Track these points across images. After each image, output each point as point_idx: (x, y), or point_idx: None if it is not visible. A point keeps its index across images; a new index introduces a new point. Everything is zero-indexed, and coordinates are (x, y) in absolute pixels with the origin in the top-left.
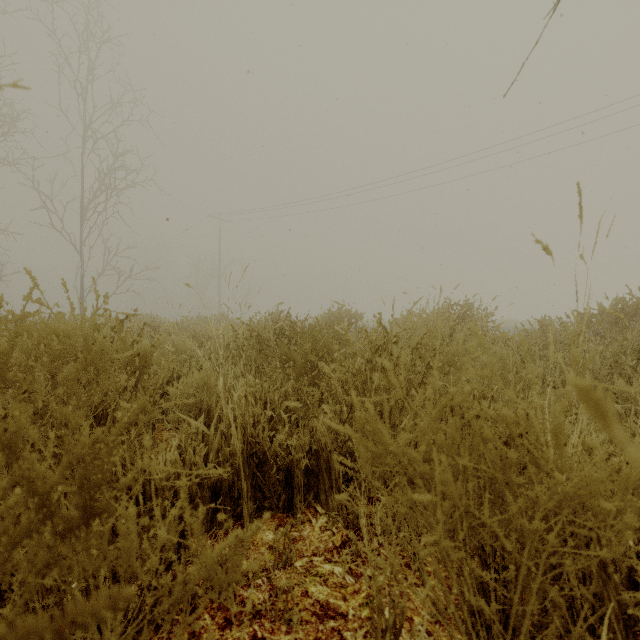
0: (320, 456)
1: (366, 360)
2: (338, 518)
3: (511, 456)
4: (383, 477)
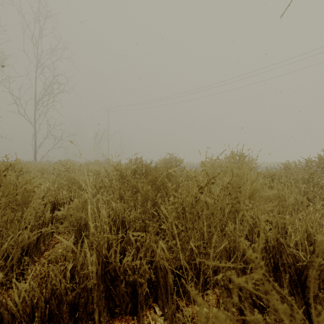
0: (158, 271)
1: (191, 195)
2: None
3: None
4: (204, 281)
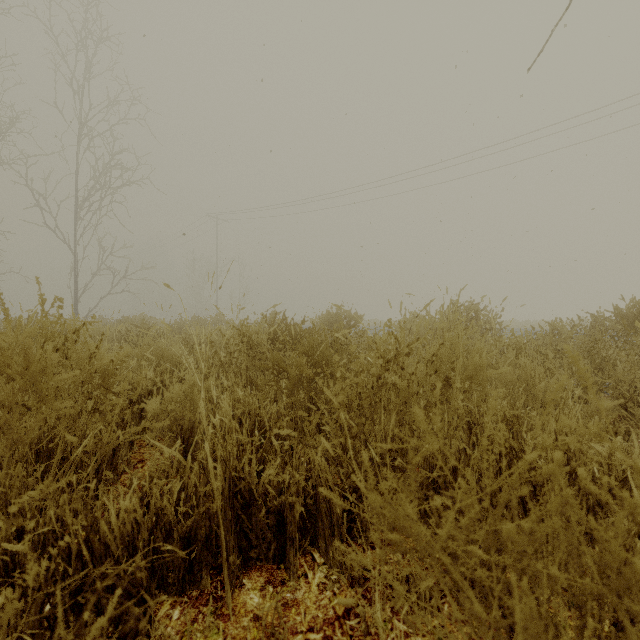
0: (318, 494)
1: (372, 375)
2: (340, 574)
3: (638, 576)
4: None
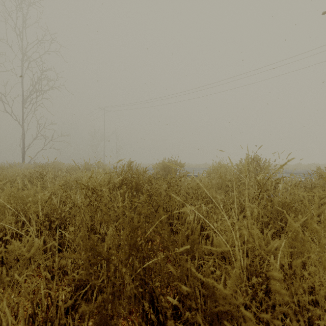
0: None
1: None
2: None
3: None
4: None
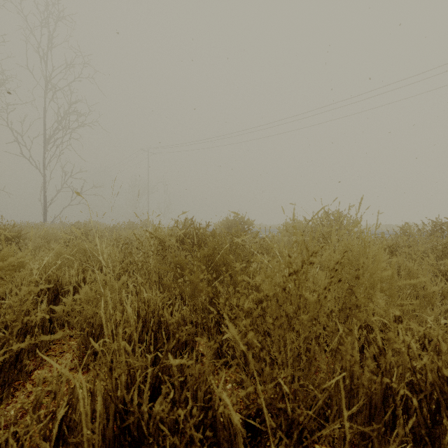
0: (217, 425)
1: (275, 284)
2: None
3: None
4: (297, 433)
